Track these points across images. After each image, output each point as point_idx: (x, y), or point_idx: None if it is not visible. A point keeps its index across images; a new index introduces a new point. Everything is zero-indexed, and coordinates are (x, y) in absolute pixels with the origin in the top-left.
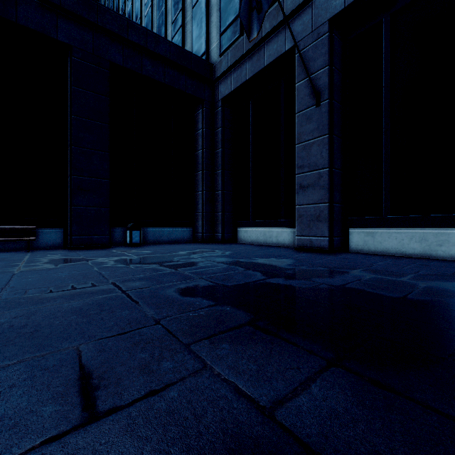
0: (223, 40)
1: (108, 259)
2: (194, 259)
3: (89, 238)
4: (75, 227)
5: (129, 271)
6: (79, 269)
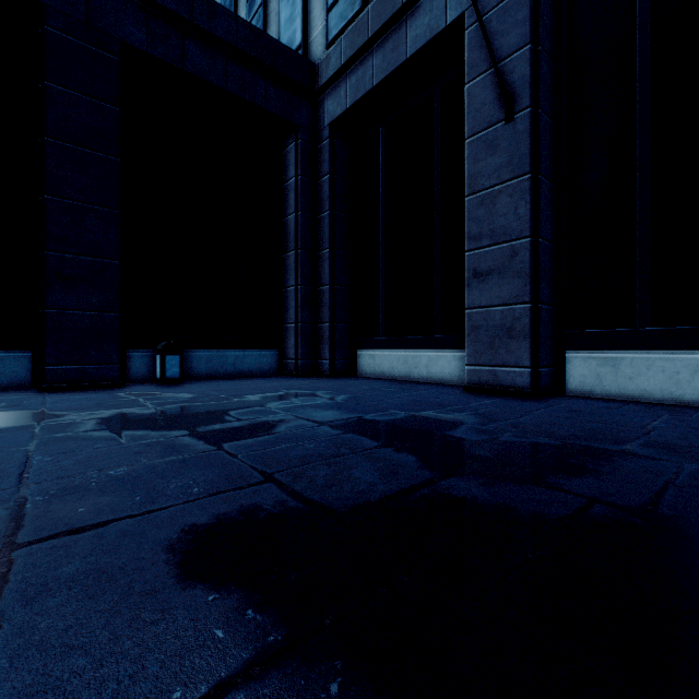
0: (332, 20)
1: (91, 414)
2: (270, 415)
3: (80, 369)
4: (50, 349)
5: (101, 455)
6: None
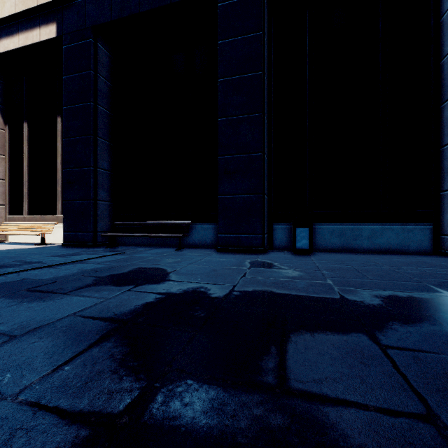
0: None
1: (176, 285)
2: (366, 404)
3: (237, 237)
4: (221, 223)
5: None
6: (16, 321)
